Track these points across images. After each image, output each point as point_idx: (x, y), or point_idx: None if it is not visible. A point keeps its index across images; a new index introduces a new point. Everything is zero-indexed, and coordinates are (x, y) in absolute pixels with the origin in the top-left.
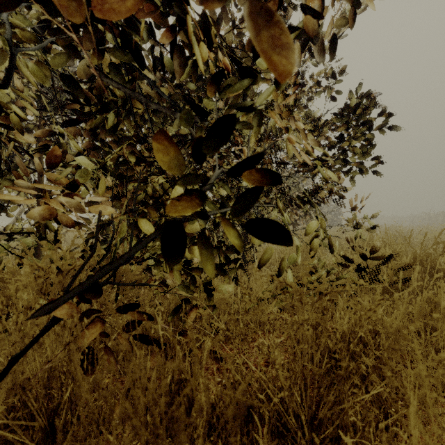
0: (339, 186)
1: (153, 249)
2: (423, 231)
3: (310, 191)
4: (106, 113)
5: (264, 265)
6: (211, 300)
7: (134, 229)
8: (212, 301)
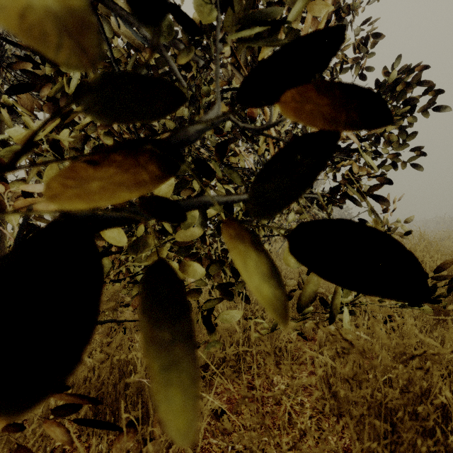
0: (381, 179)
1: (139, 262)
2: (450, 236)
3: (340, 187)
4: (67, 75)
5: (304, 306)
6: (212, 333)
7: (100, 236)
8: (214, 335)
